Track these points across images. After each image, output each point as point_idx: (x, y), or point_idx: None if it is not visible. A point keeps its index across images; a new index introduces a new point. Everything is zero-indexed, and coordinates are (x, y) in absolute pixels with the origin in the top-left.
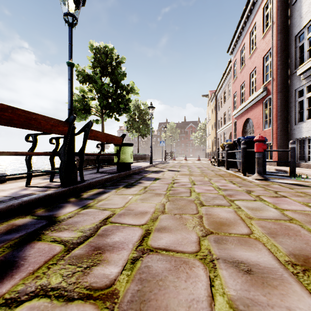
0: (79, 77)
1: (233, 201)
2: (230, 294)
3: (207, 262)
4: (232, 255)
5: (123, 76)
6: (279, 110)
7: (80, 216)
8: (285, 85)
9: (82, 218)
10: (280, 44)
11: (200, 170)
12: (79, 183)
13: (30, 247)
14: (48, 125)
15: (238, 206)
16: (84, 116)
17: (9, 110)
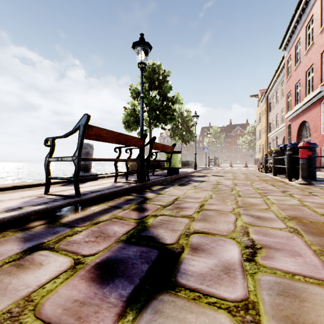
0: (133, 95)
1: (266, 196)
2: (244, 221)
3: (236, 214)
4: (251, 213)
5: (169, 89)
6: None
7: (160, 197)
8: None
9: (162, 198)
10: None
11: (244, 176)
12: (147, 181)
13: (145, 205)
14: (134, 142)
15: (268, 198)
16: (136, 127)
17: (120, 135)
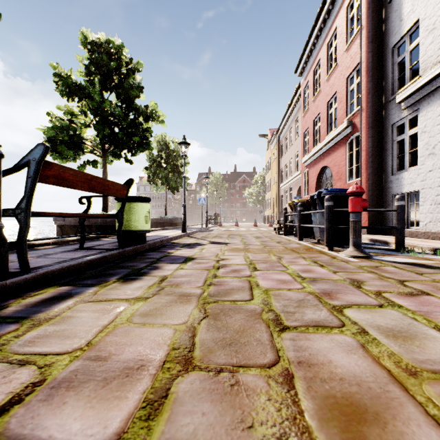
0: (59, 86)
1: (341, 310)
2: None
3: None
4: None
5: (138, 90)
6: (370, 153)
7: None
8: (378, 117)
9: None
10: (371, 58)
11: (260, 242)
12: (13, 277)
13: None
14: None
15: (360, 327)
16: (71, 153)
17: None
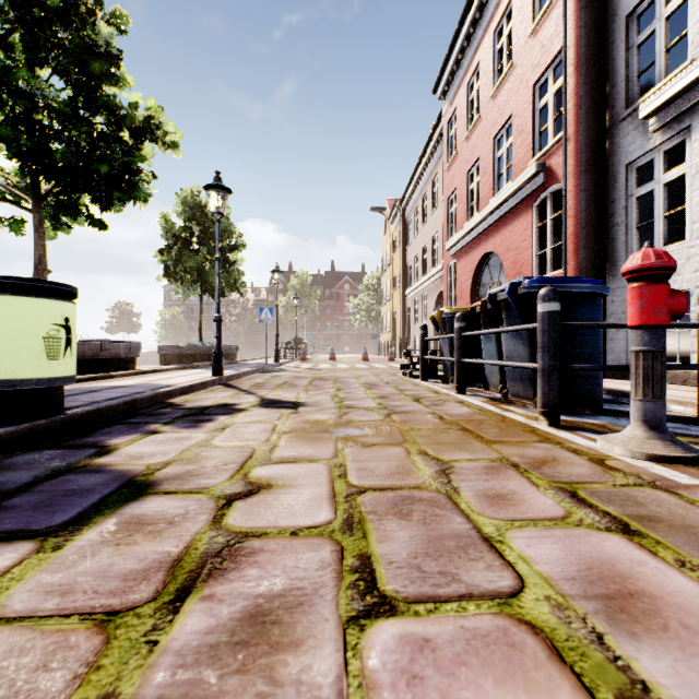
0: None
1: None
2: None
3: None
4: None
5: (106, 58)
6: (583, 220)
7: None
8: (598, 153)
9: None
10: (585, 39)
11: (377, 400)
12: None
13: None
14: None
15: None
16: None
17: None
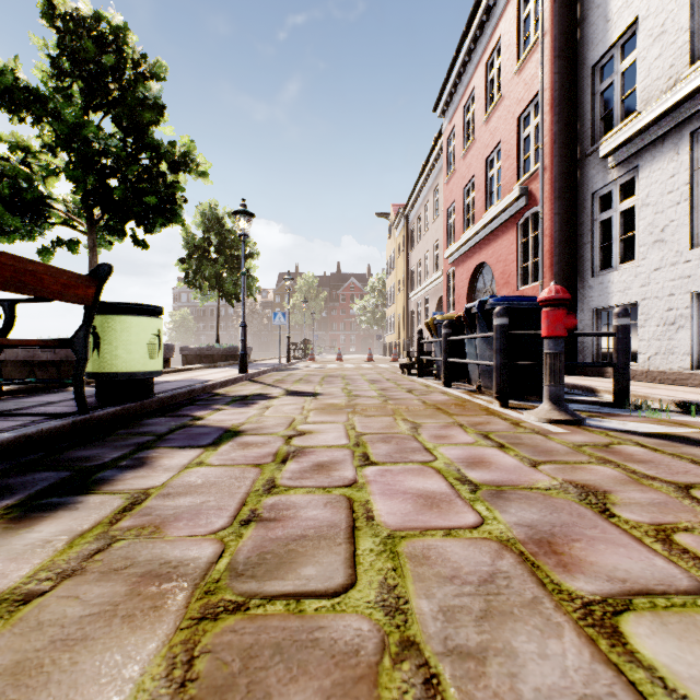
0: None
1: (616, 628)
2: None
3: None
4: None
5: (155, 110)
6: (557, 240)
7: None
8: (570, 182)
9: None
10: (559, 84)
11: (378, 391)
12: None
13: None
14: None
15: None
16: (17, 222)
17: None
